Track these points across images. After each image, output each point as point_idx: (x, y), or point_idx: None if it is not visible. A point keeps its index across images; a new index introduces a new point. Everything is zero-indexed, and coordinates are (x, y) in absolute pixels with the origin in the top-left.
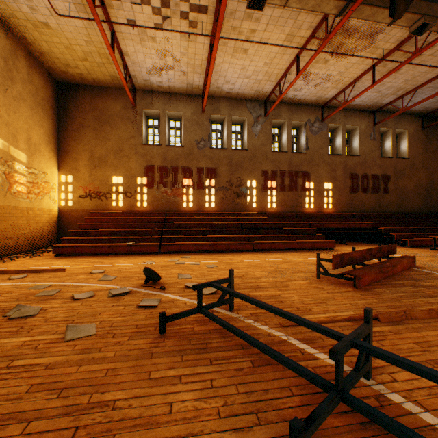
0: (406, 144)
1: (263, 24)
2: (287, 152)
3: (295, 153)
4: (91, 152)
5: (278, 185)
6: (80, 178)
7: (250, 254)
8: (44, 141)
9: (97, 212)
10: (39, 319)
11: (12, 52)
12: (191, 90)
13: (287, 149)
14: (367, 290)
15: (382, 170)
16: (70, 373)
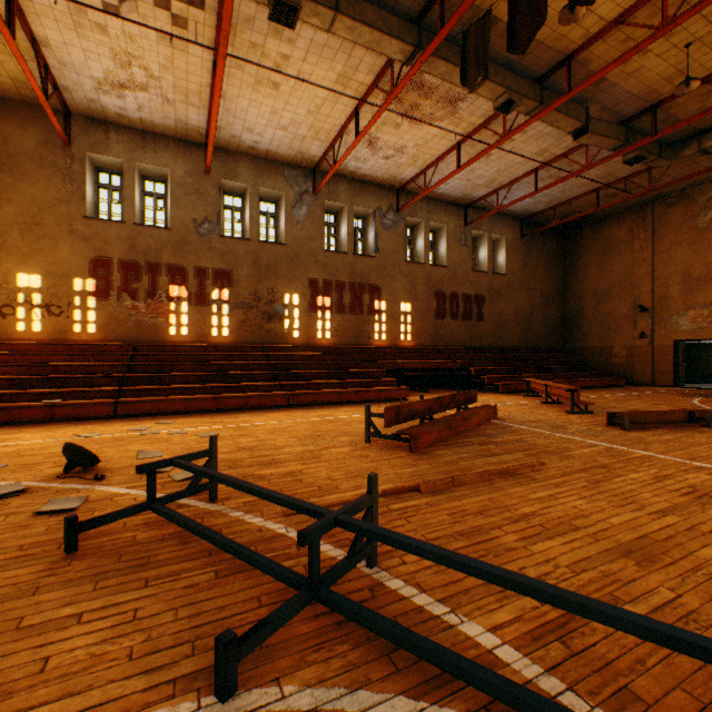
0: (504, 256)
1: (301, 50)
2: (348, 254)
3: (360, 256)
4: None
5: (335, 303)
6: None
7: (281, 413)
8: None
9: None
10: None
11: None
12: (185, 133)
13: (348, 249)
14: (424, 454)
15: (476, 289)
16: None
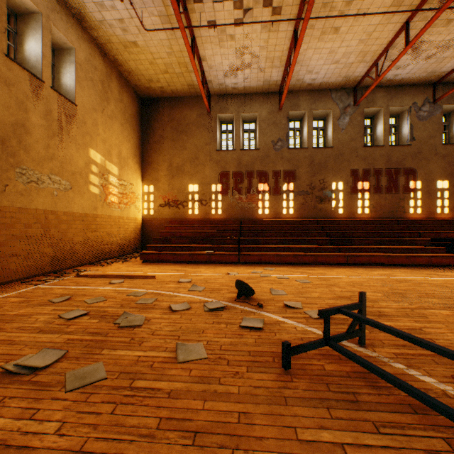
0: None
1: None
2: (384, 146)
3: (395, 146)
4: (169, 162)
5: (372, 186)
6: (160, 187)
7: (344, 269)
8: (131, 154)
9: (175, 220)
10: (145, 330)
11: (107, 75)
12: (267, 88)
13: (384, 142)
14: None
15: None
16: (196, 409)
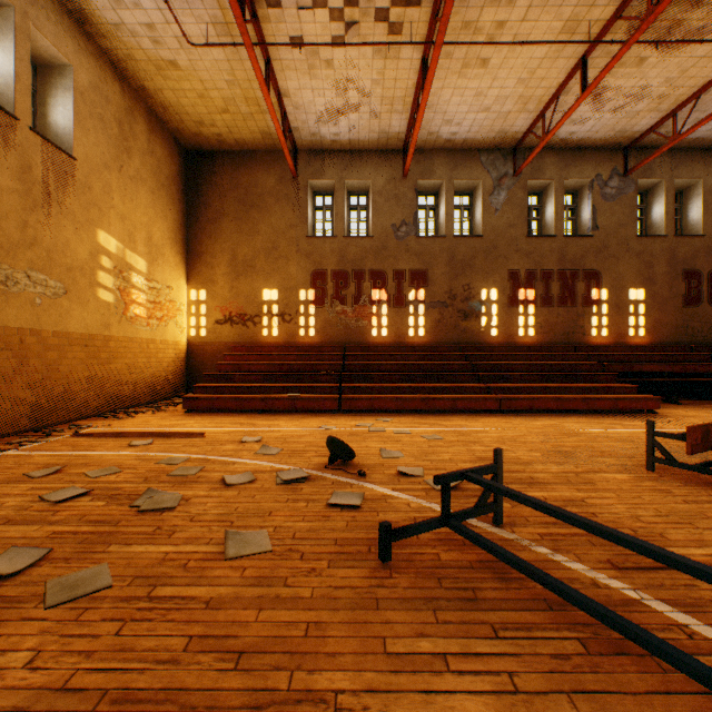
0: None
1: (521, 8)
2: (556, 237)
3: (572, 238)
4: (232, 253)
5: (539, 295)
6: (217, 293)
7: (494, 419)
8: (168, 240)
9: (241, 345)
10: (181, 515)
11: (128, 111)
12: (385, 143)
13: (556, 231)
14: None
15: None
16: (245, 622)
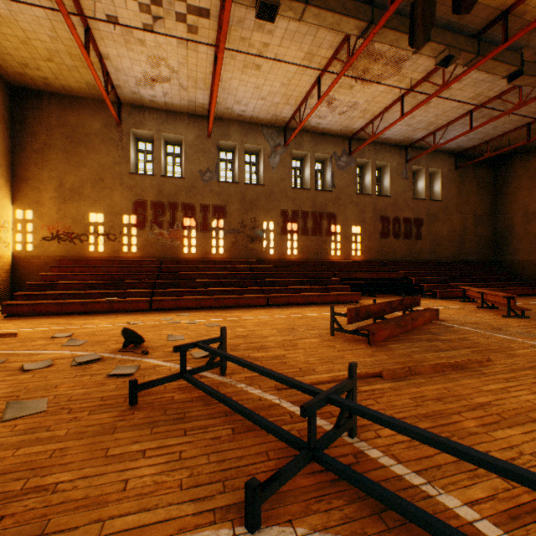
0: (440, 185)
1: (278, 38)
2: (311, 190)
3: (320, 191)
4: (59, 180)
5: (300, 227)
6: (44, 214)
7: (262, 310)
8: None
9: (68, 259)
10: None
11: None
12: (193, 109)
13: (311, 186)
14: (381, 346)
15: (415, 213)
16: (3, 458)
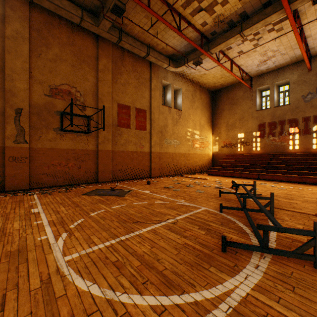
0: None
1: None
2: None
3: None
4: (226, 122)
5: None
6: (221, 137)
7: None
8: (205, 122)
9: (229, 155)
10: (192, 188)
11: (194, 90)
12: (295, 59)
13: None
14: None
15: None
16: (193, 195)
